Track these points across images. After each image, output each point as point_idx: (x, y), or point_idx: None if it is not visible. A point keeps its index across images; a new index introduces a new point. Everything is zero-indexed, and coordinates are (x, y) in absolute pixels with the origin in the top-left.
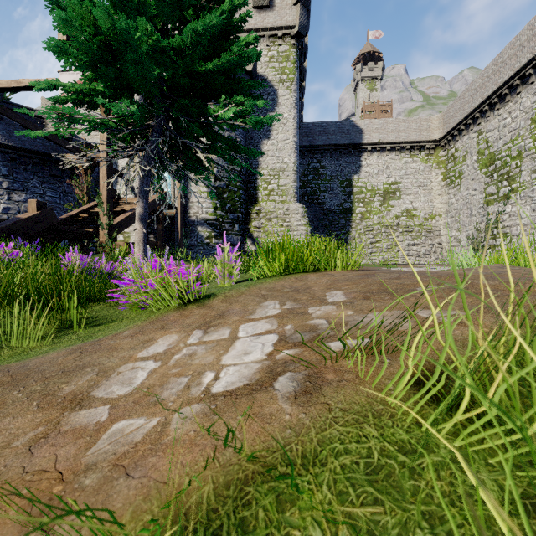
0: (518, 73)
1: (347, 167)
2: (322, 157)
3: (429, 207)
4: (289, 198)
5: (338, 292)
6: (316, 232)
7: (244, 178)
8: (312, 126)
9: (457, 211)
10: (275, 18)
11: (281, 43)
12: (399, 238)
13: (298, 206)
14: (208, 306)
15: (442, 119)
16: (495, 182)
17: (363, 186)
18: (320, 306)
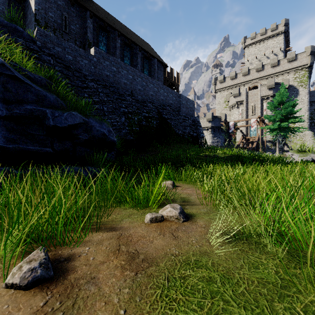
0: None
1: None
2: None
3: None
4: (304, 129)
5: None
6: None
7: None
8: None
9: None
10: (298, 63)
11: (300, 71)
12: None
13: (309, 132)
14: None
15: None
16: None
17: None
18: None
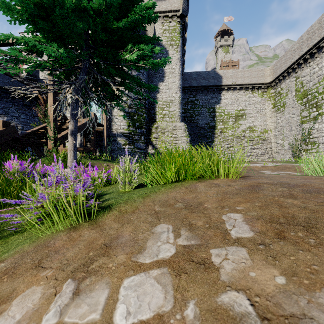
0: (323, 38)
1: (212, 99)
2: (196, 94)
3: (263, 125)
4: (176, 119)
5: (237, 216)
6: (193, 141)
7: (147, 107)
8: (190, 74)
9: (282, 127)
10: (167, 5)
11: (171, 21)
12: (245, 144)
13: (182, 124)
14: (100, 227)
15: (272, 69)
16: (307, 109)
17: (222, 112)
18: (225, 249)
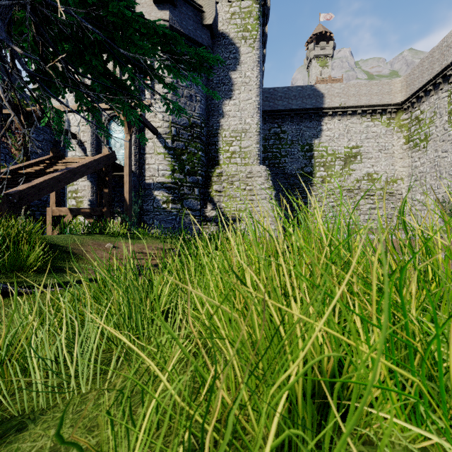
0: None
1: (308, 131)
2: (283, 122)
3: (390, 170)
4: (251, 161)
5: None
6: (278, 196)
7: (204, 140)
8: (273, 91)
9: (423, 174)
10: None
11: None
12: (361, 201)
13: (261, 168)
14: None
15: (405, 81)
16: None
17: (324, 150)
18: None
